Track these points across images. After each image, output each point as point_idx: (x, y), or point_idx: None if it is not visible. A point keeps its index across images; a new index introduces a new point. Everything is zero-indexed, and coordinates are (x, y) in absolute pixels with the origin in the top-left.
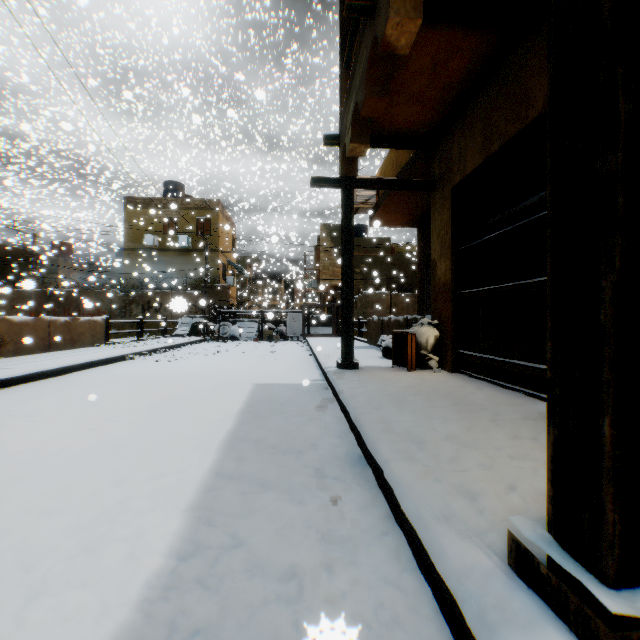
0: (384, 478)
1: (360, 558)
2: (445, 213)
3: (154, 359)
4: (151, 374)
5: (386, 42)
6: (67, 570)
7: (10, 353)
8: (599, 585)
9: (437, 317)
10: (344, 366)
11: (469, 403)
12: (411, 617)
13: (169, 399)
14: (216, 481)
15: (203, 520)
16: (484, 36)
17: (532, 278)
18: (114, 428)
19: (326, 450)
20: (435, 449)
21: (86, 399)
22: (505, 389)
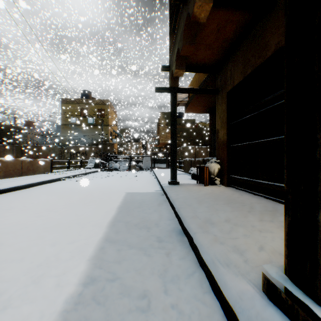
0: (193, 242)
1: (181, 286)
2: (223, 105)
3: (75, 180)
4: (73, 187)
5: (194, 15)
6: (23, 293)
7: (1, 177)
8: (316, 305)
9: (219, 158)
10: (172, 183)
11: (236, 202)
12: (209, 320)
13: (82, 200)
14: (105, 244)
15: (97, 265)
16: (244, 14)
17: (268, 138)
18: (53, 215)
19: (163, 227)
20: (220, 227)
21: (39, 200)
22: (254, 195)
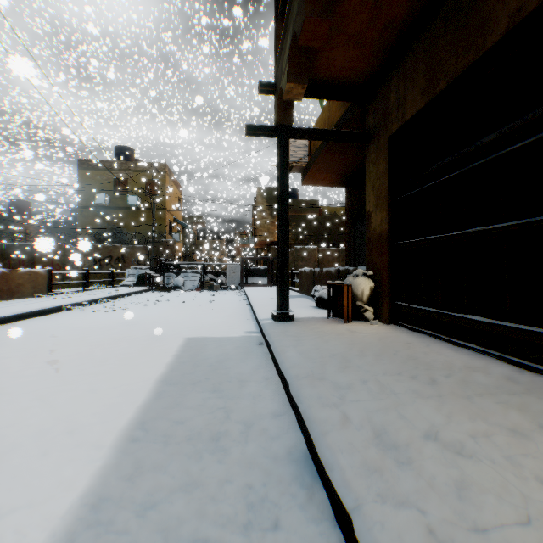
0: (353, 531)
1: None
2: (381, 164)
3: (92, 310)
4: (80, 327)
5: None
6: None
7: None
8: None
9: (372, 268)
10: (279, 318)
11: (426, 367)
12: None
13: (83, 360)
14: (83, 527)
15: None
16: None
17: (488, 224)
18: None
19: (259, 444)
20: (423, 465)
21: None
22: (454, 345)
